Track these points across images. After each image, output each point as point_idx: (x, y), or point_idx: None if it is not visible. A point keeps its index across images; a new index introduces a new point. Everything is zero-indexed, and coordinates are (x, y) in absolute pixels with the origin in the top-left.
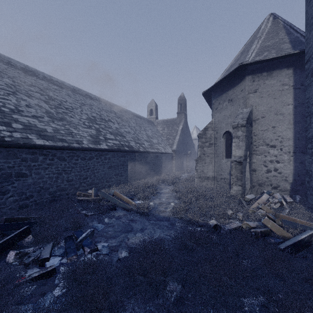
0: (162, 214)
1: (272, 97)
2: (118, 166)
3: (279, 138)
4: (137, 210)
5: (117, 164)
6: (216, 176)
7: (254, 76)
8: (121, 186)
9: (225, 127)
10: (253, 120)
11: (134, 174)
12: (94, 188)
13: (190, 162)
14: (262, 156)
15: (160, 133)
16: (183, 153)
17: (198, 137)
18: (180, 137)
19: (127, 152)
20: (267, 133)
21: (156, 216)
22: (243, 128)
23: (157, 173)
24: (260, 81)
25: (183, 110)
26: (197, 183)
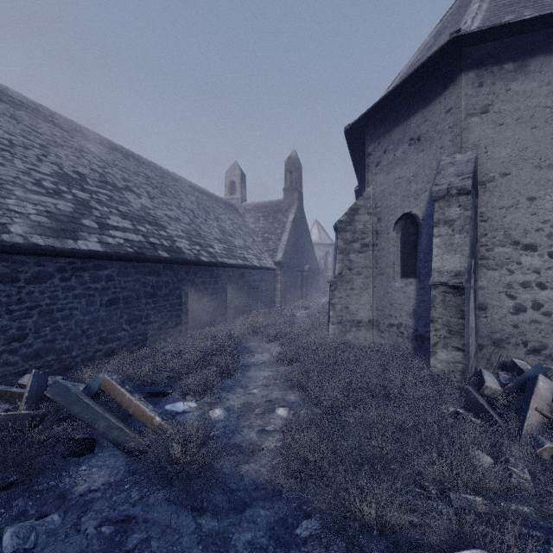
0: (248, 471)
1: (527, 123)
2: (138, 297)
3: (545, 226)
4: (164, 452)
5: (136, 293)
6: (378, 319)
7: (481, 72)
8: (144, 350)
9: (400, 204)
10: (479, 182)
11: (186, 317)
12: (37, 369)
13: (309, 287)
14: (503, 271)
15: (249, 229)
16: (295, 269)
17: (335, 230)
18: (291, 236)
19: (166, 264)
20: (515, 214)
21: (229, 484)
22: (465, 199)
23: (243, 311)
24: (497, 84)
25: (295, 185)
26: (334, 336)
